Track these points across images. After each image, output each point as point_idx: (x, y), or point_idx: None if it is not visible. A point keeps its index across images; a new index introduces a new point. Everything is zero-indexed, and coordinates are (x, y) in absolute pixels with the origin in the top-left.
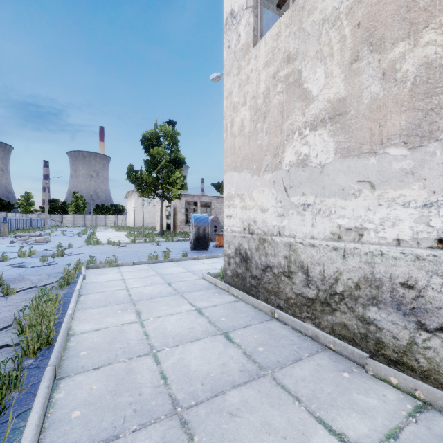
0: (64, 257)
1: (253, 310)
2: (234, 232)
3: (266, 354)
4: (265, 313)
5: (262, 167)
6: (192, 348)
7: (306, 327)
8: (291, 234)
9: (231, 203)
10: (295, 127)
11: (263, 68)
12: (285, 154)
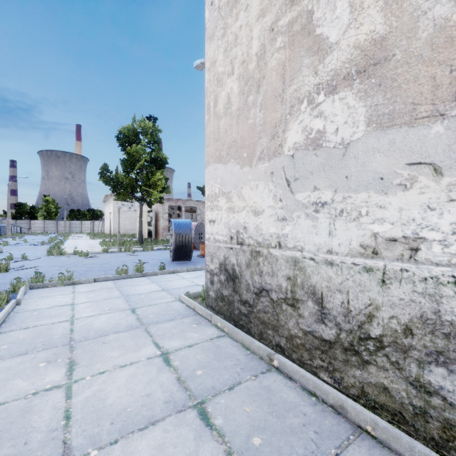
0: (10, 272)
1: (243, 352)
2: (218, 241)
3: (267, 453)
4: (260, 358)
5: (255, 155)
6: (138, 448)
7: (324, 389)
8: (297, 246)
9: (214, 204)
10: (302, 93)
11: (256, 20)
12: (288, 134)
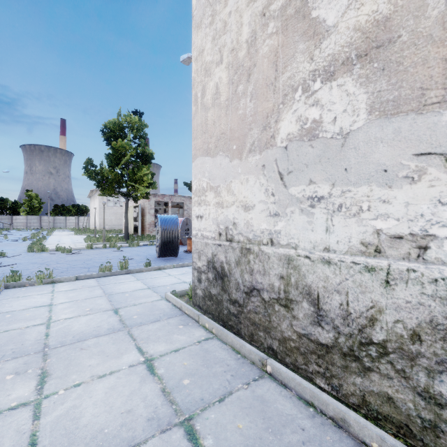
0: None
1: (234, 356)
2: (206, 238)
3: None
4: (251, 363)
5: (245, 147)
6: None
7: (323, 399)
8: (291, 244)
9: (202, 199)
10: (296, 80)
11: (246, 5)
12: (281, 124)
